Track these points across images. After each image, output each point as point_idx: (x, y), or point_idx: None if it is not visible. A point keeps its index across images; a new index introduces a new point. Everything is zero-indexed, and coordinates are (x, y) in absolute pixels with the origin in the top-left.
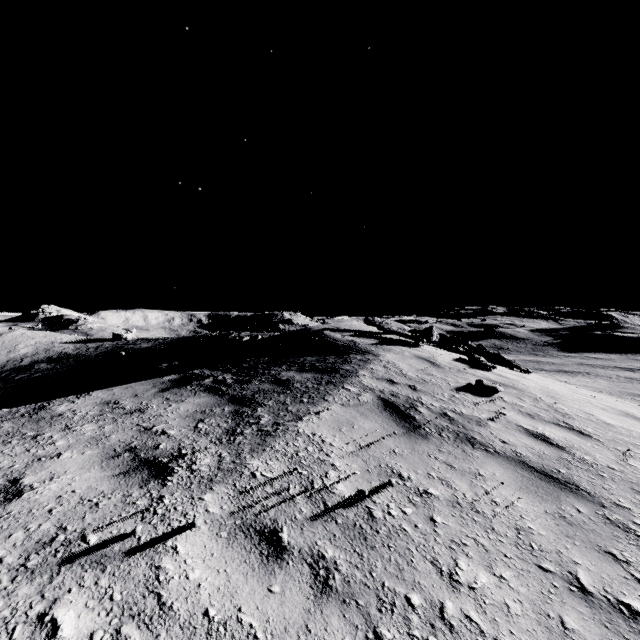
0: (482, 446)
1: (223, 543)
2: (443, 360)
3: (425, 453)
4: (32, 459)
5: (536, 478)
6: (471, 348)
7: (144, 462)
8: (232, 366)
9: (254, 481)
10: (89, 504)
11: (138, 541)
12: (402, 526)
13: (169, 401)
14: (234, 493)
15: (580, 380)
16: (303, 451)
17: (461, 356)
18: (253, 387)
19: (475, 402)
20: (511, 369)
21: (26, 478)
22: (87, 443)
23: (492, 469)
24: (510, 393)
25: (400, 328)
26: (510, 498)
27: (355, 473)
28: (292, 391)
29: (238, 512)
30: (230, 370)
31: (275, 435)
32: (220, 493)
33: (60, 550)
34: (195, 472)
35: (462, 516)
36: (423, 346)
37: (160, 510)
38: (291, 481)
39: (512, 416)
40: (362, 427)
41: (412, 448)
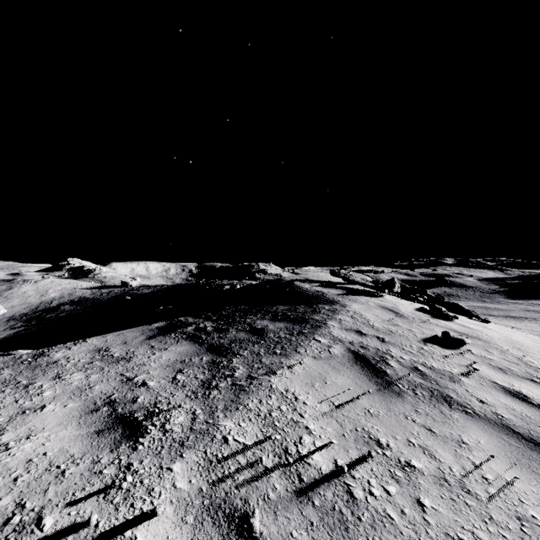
0: (460, 406)
1: (188, 532)
2: (406, 310)
3: (401, 414)
4: (17, 412)
5: (525, 447)
6: (430, 298)
7: (120, 419)
8: (213, 314)
9: (226, 447)
10: (56, 472)
11: (95, 529)
12: (387, 511)
13: (153, 349)
14: (204, 462)
15: (527, 325)
16: (276, 410)
17: (422, 306)
18: (230, 335)
19: (444, 355)
20: (470, 318)
21: (5, 435)
22: (71, 394)
23: (475, 435)
24: (476, 345)
25: (363, 279)
26: (502, 474)
27: (331, 442)
28: (266, 341)
29: (207, 488)
30: (211, 318)
31: (249, 391)
32: (190, 462)
33: (10, 538)
34: (167, 433)
35: (453, 498)
36: (385, 296)
37: (125, 483)
38: (264, 448)
39: (484, 371)
40: (334, 383)
41: (387, 408)
